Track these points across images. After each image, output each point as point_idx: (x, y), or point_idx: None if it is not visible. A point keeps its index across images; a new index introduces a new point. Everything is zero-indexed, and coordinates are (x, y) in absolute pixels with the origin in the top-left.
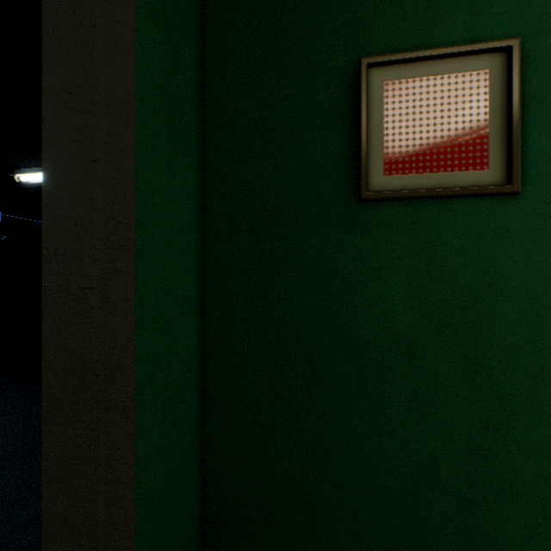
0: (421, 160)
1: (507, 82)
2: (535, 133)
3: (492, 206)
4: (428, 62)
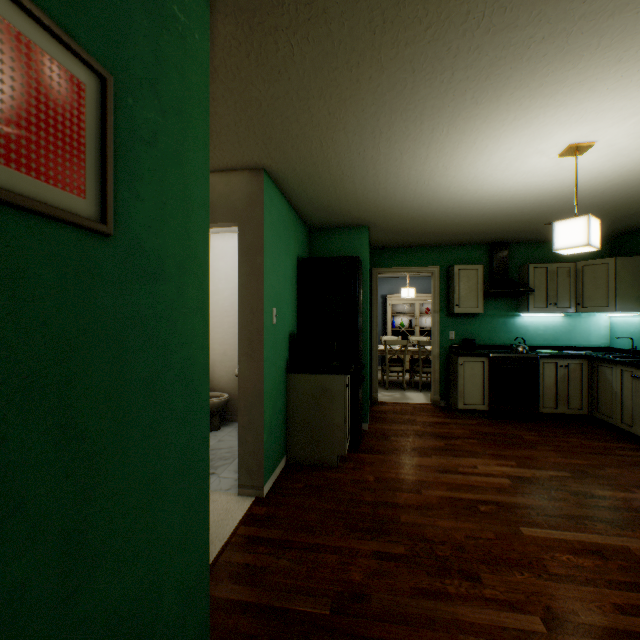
0: (4, 145)
1: (103, 113)
2: (121, 181)
3: (88, 242)
4: (15, 5)
